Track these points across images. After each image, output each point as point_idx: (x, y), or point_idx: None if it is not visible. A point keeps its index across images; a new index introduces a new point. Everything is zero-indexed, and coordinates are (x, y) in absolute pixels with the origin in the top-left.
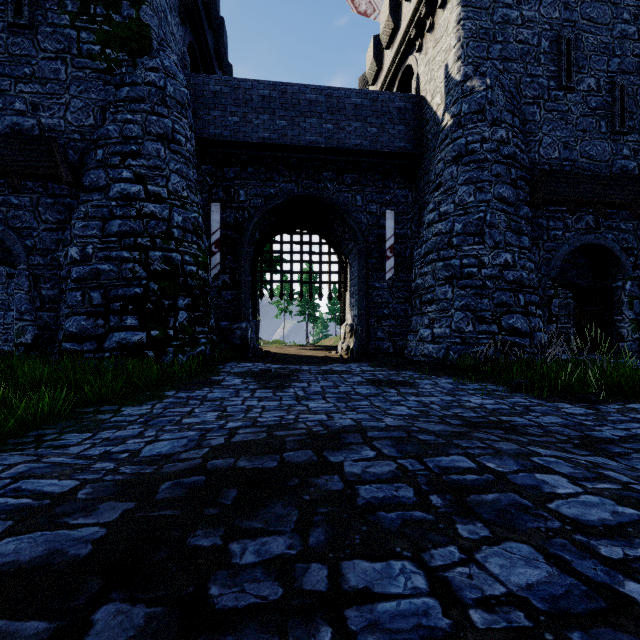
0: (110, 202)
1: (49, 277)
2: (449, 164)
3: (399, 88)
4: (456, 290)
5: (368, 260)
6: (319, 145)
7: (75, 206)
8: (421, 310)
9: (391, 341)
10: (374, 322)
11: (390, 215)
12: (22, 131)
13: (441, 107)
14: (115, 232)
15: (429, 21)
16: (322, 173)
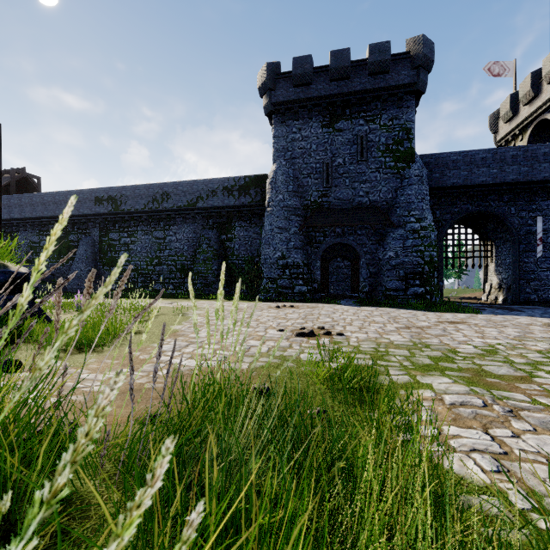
0: (406, 232)
1: (373, 264)
2: None
3: (534, 129)
4: None
5: (519, 246)
6: (488, 183)
7: (383, 233)
8: None
9: (536, 294)
10: (523, 283)
11: (539, 219)
12: (362, 204)
13: None
14: (410, 245)
15: None
16: (487, 197)
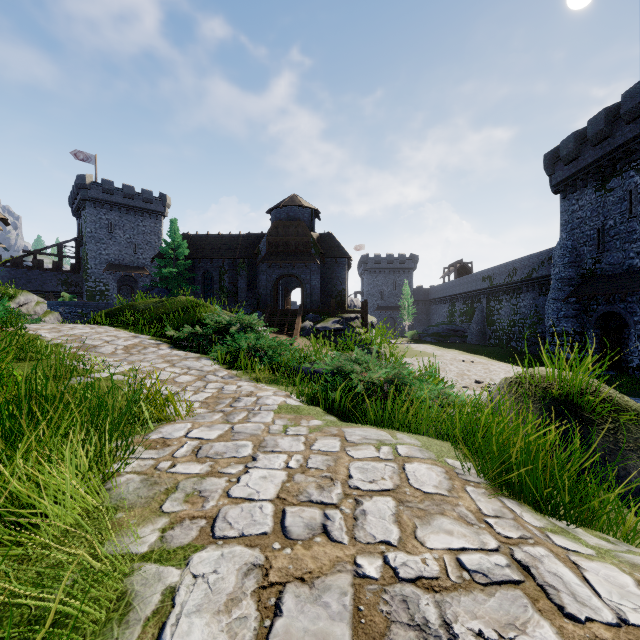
0: None
1: None
2: None
3: None
4: None
5: None
6: None
7: None
8: None
9: None
10: None
11: None
12: (632, 266)
13: None
14: None
15: None
16: None
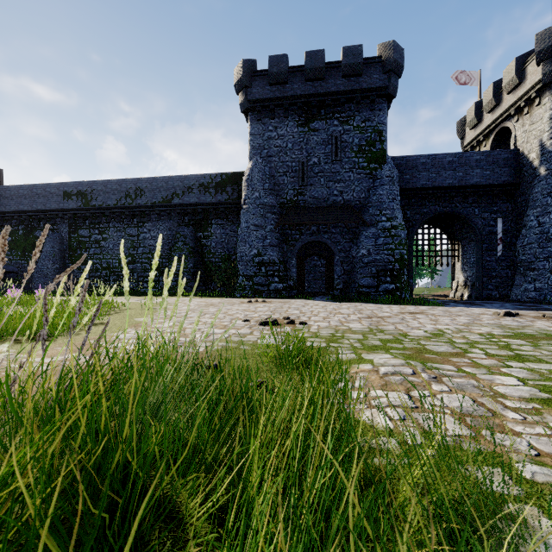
0: (378, 231)
1: (346, 261)
2: (544, 196)
3: (496, 135)
4: (551, 264)
5: (482, 245)
6: (454, 185)
7: (357, 231)
8: (523, 274)
9: (497, 291)
10: (486, 280)
11: (500, 220)
12: (336, 203)
13: (536, 161)
14: (381, 243)
15: (526, 110)
16: (454, 198)
